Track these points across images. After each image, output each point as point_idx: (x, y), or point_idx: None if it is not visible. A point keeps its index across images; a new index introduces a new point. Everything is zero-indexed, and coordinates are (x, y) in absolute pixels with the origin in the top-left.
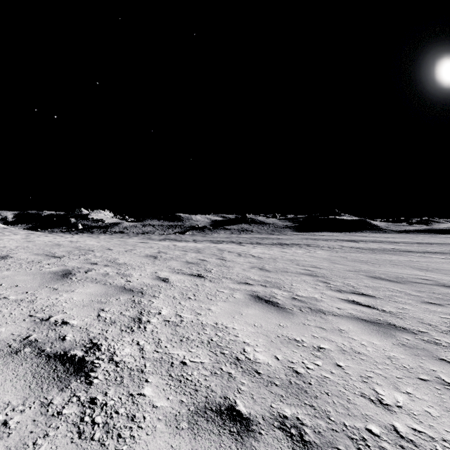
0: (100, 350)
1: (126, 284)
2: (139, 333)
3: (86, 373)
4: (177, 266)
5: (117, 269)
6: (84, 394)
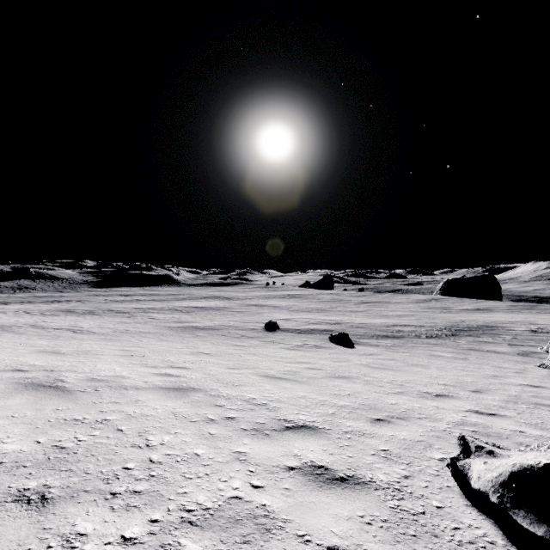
0: None
1: None
2: None
3: None
4: None
5: None
6: None
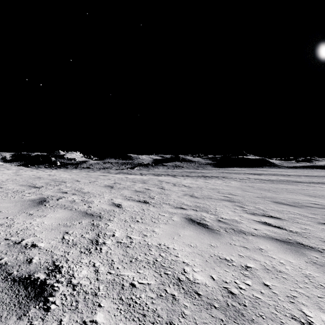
0: (61, 272)
1: (88, 209)
2: (95, 255)
3: (45, 297)
4: (128, 194)
5: (82, 197)
6: (40, 322)
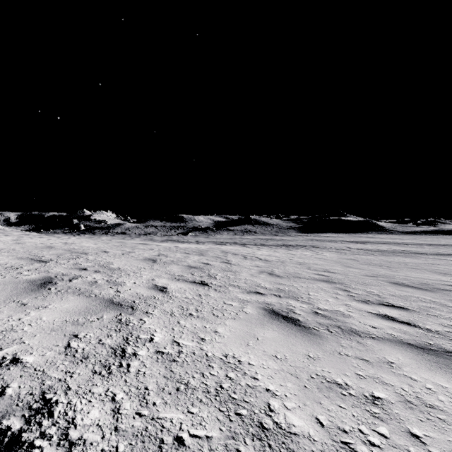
0: (52, 415)
1: (115, 296)
2: (118, 377)
3: None
4: (178, 272)
5: (109, 276)
6: None
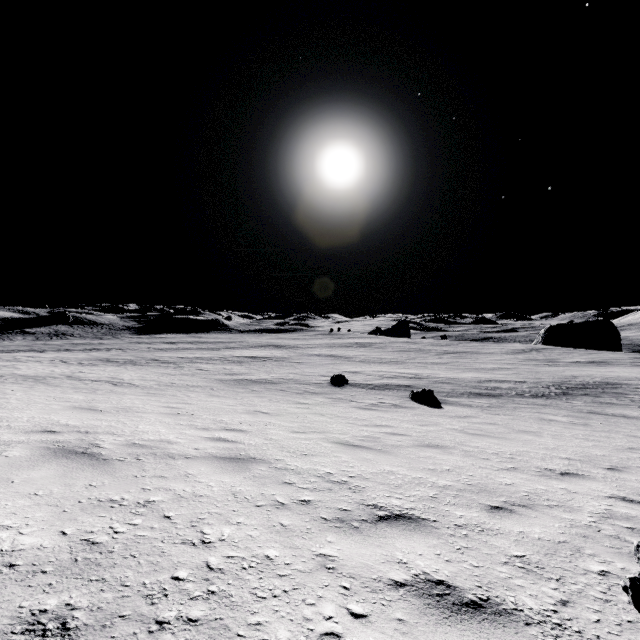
0: None
1: None
2: None
3: None
4: None
5: None
6: None
